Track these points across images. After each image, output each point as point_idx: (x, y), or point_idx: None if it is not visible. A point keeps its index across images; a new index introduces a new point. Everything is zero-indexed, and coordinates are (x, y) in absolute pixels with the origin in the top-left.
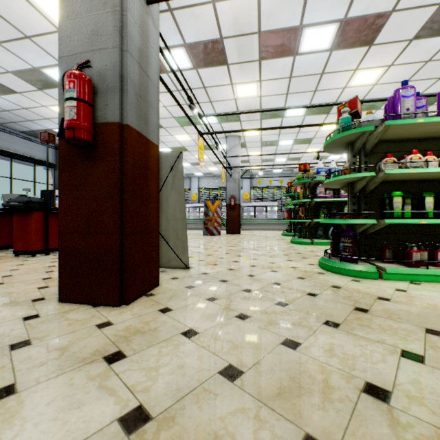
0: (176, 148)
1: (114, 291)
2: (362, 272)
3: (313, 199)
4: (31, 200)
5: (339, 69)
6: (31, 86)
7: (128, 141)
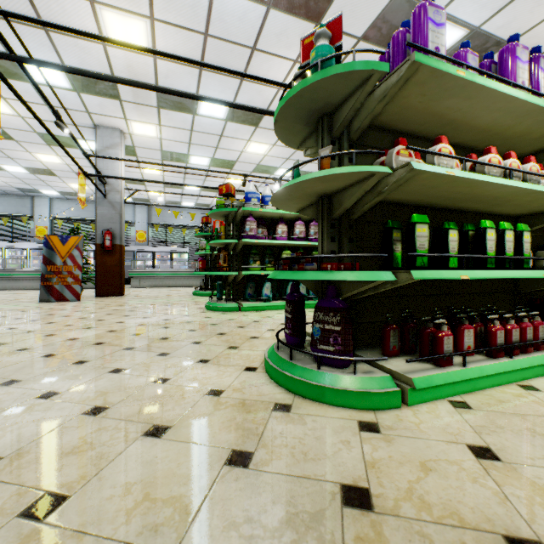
0: None
1: None
2: (372, 395)
3: (240, 240)
4: None
5: (277, 50)
6: None
7: None
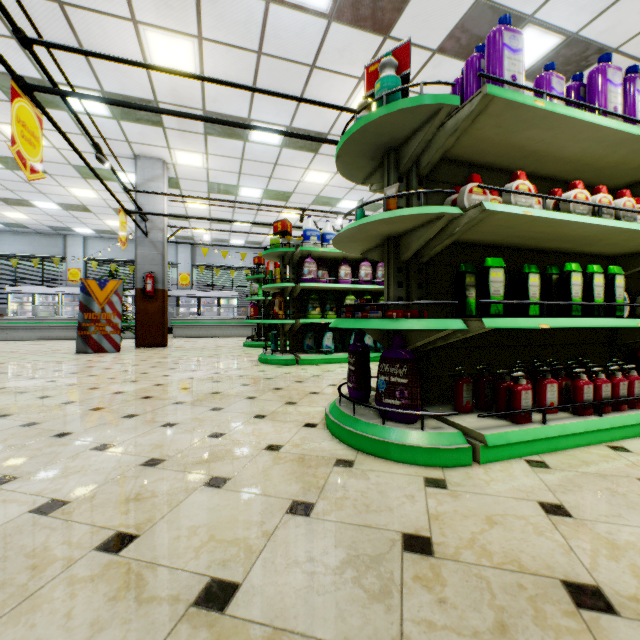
0: (10, 159)
1: None
2: (441, 452)
3: (298, 284)
4: None
5: (339, 67)
6: None
7: None
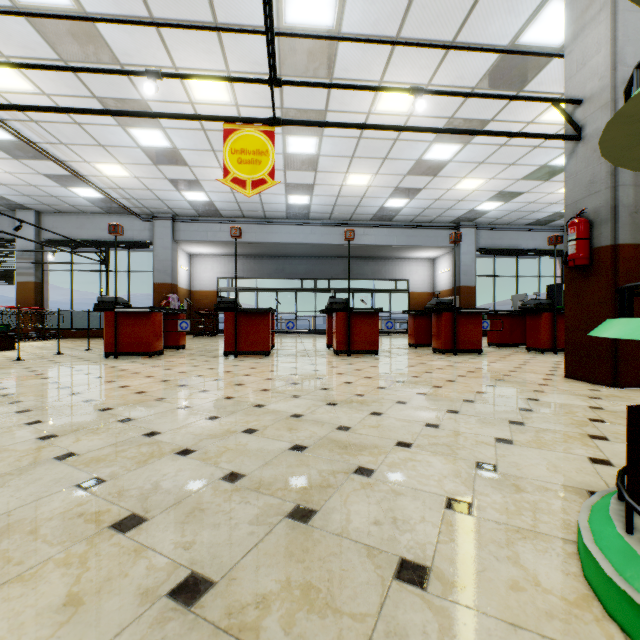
0: None
1: (606, 374)
2: None
3: None
4: (539, 302)
5: None
6: (537, 182)
7: (619, 257)
